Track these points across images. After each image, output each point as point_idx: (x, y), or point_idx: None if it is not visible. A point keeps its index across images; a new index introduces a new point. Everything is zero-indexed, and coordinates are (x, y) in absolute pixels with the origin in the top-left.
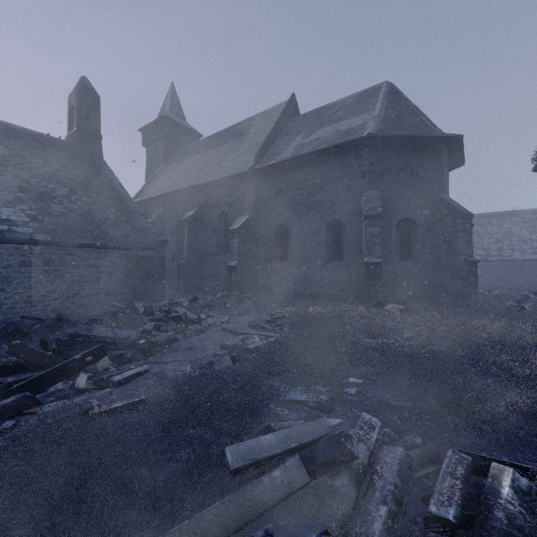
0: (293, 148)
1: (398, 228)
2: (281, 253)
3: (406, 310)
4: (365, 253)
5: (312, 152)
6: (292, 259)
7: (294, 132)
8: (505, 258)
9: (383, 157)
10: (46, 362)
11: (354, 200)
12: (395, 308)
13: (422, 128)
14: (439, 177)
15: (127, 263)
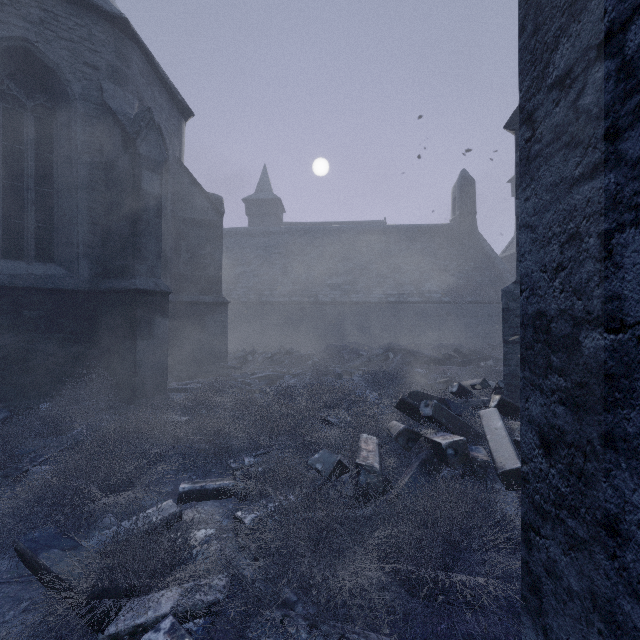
0: None
1: None
2: None
3: None
4: None
5: None
6: None
7: None
8: None
9: None
10: (465, 357)
11: None
12: None
13: None
14: None
15: (498, 314)
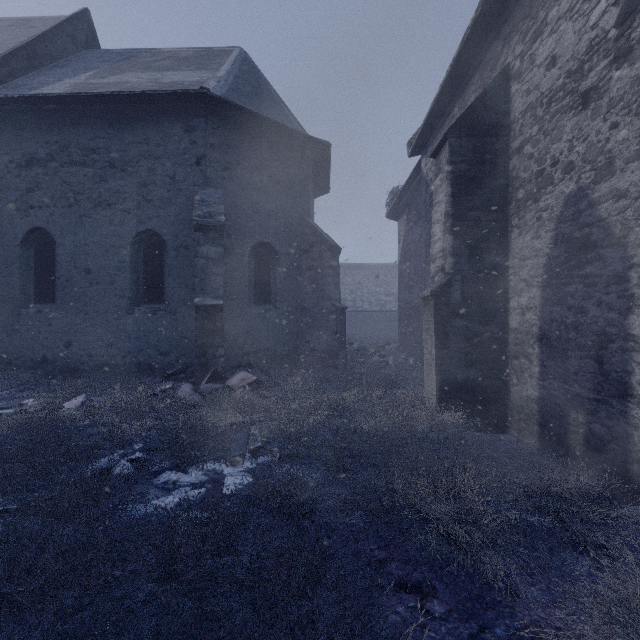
0: (67, 86)
1: (252, 256)
2: (38, 286)
3: (261, 381)
4: (197, 290)
5: (100, 93)
6: (61, 298)
7: (78, 66)
8: (358, 308)
9: (230, 141)
10: None
11: (183, 201)
12: (244, 381)
13: (284, 120)
14: (304, 193)
15: None
